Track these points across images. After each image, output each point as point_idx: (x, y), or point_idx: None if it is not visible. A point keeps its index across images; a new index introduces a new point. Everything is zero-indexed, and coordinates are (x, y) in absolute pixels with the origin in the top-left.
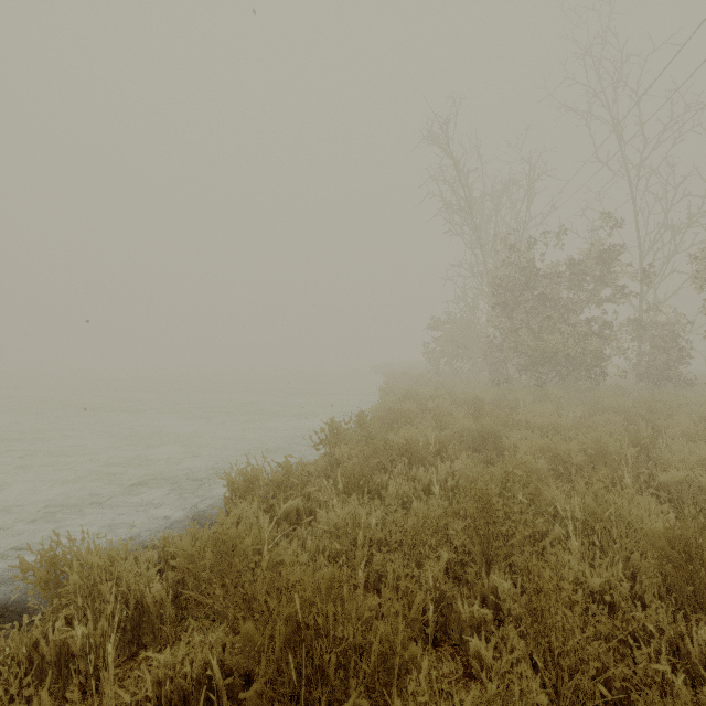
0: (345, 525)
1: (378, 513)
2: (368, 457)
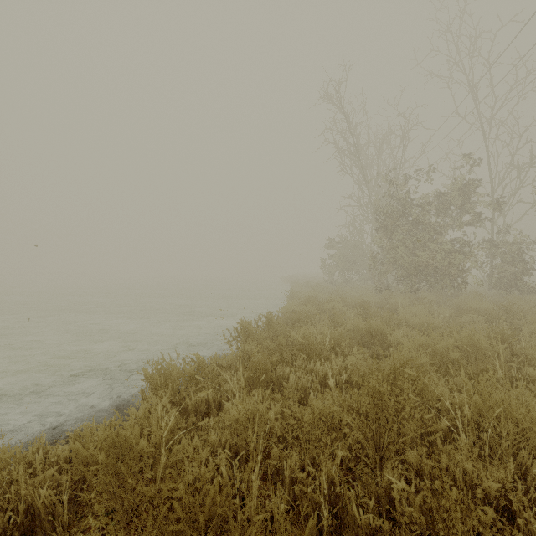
0: (246, 420)
1: (278, 407)
2: (273, 352)
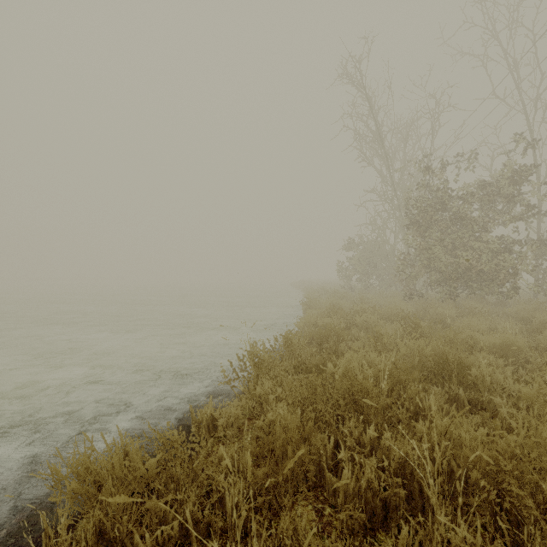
0: None
1: None
2: (301, 398)
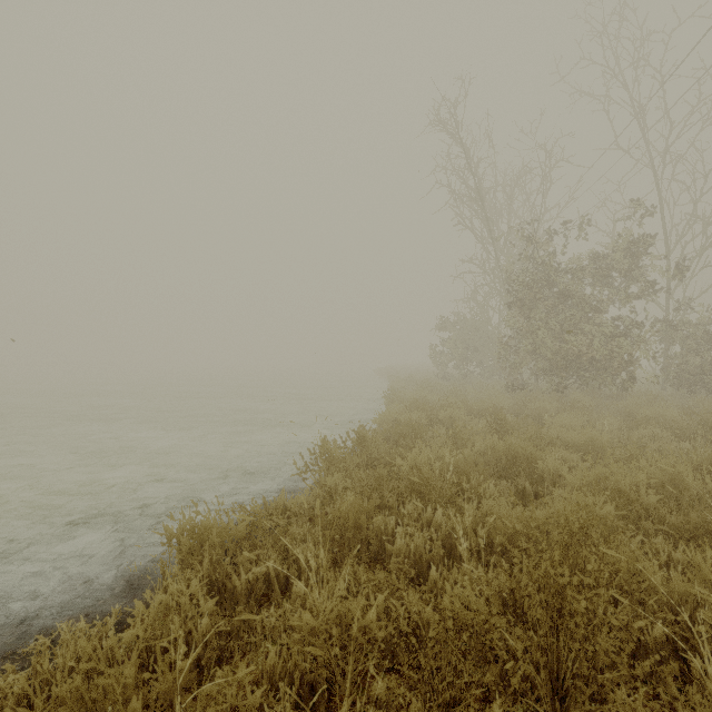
0: (328, 628)
1: (381, 601)
2: (369, 489)
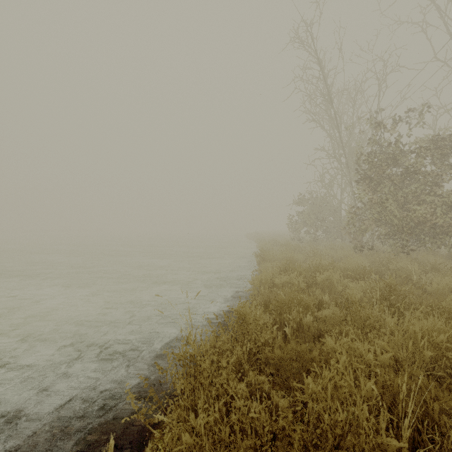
0: None
1: None
2: None
